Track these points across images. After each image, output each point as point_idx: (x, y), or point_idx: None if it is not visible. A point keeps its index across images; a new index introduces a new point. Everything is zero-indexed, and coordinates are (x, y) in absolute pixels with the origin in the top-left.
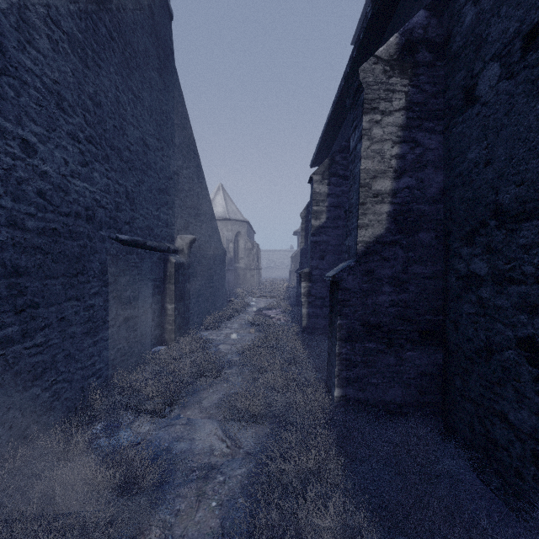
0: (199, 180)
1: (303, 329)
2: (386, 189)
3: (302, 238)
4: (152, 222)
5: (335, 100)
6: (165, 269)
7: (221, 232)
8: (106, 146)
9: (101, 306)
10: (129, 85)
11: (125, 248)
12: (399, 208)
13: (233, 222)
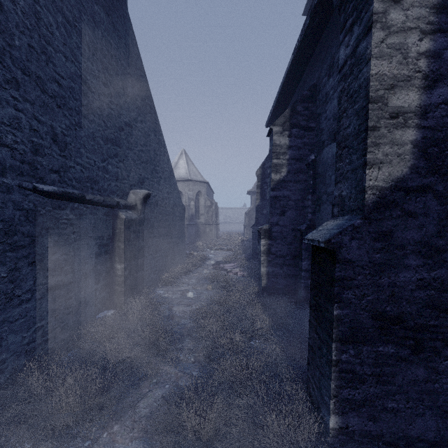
0: (156, 136)
1: (262, 289)
2: (410, 104)
3: (258, 195)
4: (95, 174)
5: (297, 45)
6: (114, 226)
7: (183, 192)
8: (13, 66)
9: (3, 278)
10: (58, 5)
11: (52, 201)
12: (432, 134)
13: (194, 183)
